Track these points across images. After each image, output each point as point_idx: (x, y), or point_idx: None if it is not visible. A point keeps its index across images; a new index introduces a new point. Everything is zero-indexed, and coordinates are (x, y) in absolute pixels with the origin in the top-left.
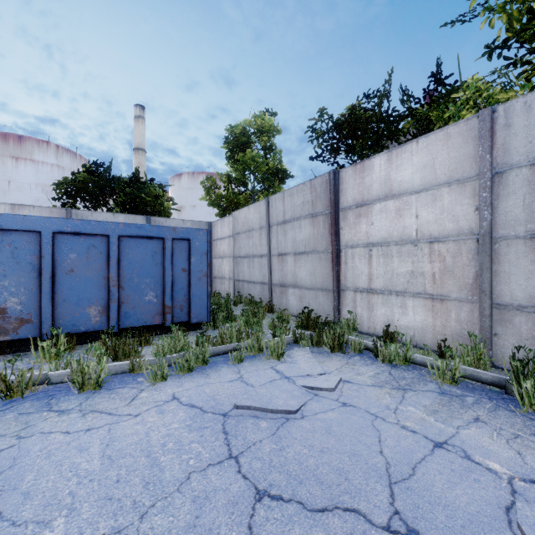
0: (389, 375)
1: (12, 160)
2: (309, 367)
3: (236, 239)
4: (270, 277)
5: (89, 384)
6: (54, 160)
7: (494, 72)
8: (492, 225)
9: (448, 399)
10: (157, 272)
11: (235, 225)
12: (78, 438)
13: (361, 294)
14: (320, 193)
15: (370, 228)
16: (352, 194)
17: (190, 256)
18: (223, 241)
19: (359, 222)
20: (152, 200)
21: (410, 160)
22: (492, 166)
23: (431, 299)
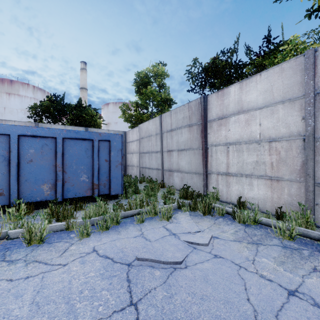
0: (245, 233)
1: (7, 95)
2: (189, 226)
3: (141, 141)
4: (162, 165)
5: (35, 240)
6: (32, 94)
7: (305, 34)
8: (314, 129)
9: (290, 252)
10: (88, 161)
11: (140, 133)
12: (18, 285)
13: (222, 176)
14: (194, 111)
15: (228, 133)
16: (215, 111)
17: (110, 151)
18: (133, 143)
19: (220, 129)
20: (89, 118)
21: (255, 87)
22: (314, 89)
23: (270, 180)
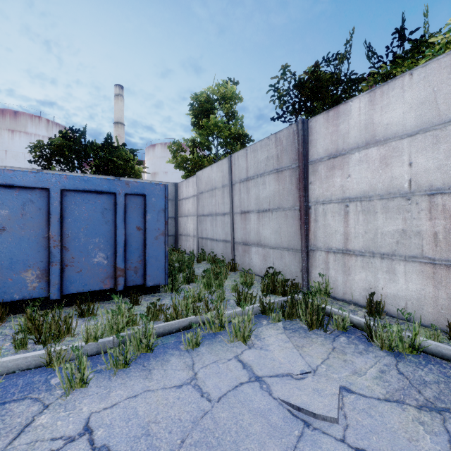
0: (401, 376)
1: (9, 133)
2: (286, 358)
3: (200, 198)
4: (232, 235)
5: None
6: (45, 132)
7: None
8: None
9: None
10: (108, 230)
11: (198, 184)
12: None
13: (335, 255)
14: (286, 146)
15: (346, 181)
16: (323, 144)
17: (145, 213)
18: (188, 200)
19: (333, 175)
20: (123, 163)
21: (400, 97)
22: None
23: (432, 265)
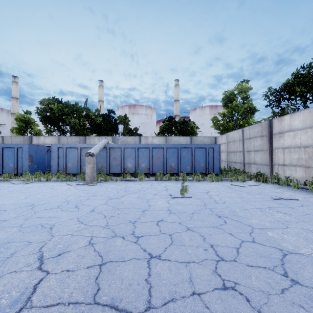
0: (278, 187)
1: (132, 115)
2: (252, 183)
3: (228, 144)
4: (243, 160)
5: (197, 180)
6: (145, 112)
7: None
8: None
9: (290, 190)
10: (204, 157)
11: (227, 138)
12: (202, 185)
13: (280, 166)
14: (264, 128)
15: (284, 142)
16: (277, 129)
17: (213, 153)
18: (222, 145)
19: (280, 139)
20: (190, 129)
21: (297, 118)
22: None
23: (305, 167)
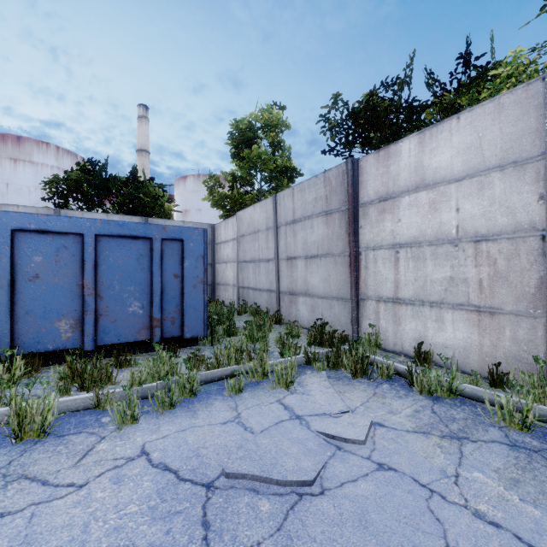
0: (433, 414)
1: (11, 162)
2: (327, 401)
3: (241, 242)
4: (278, 283)
5: (32, 430)
6: (54, 161)
7: (534, 49)
8: None
9: (526, 458)
10: (143, 278)
11: (239, 226)
12: None
13: (385, 305)
14: (336, 187)
15: (397, 226)
16: (374, 186)
17: (183, 259)
18: (227, 244)
19: (383, 219)
20: (151, 200)
21: (448, 141)
22: None
23: (477, 312)
